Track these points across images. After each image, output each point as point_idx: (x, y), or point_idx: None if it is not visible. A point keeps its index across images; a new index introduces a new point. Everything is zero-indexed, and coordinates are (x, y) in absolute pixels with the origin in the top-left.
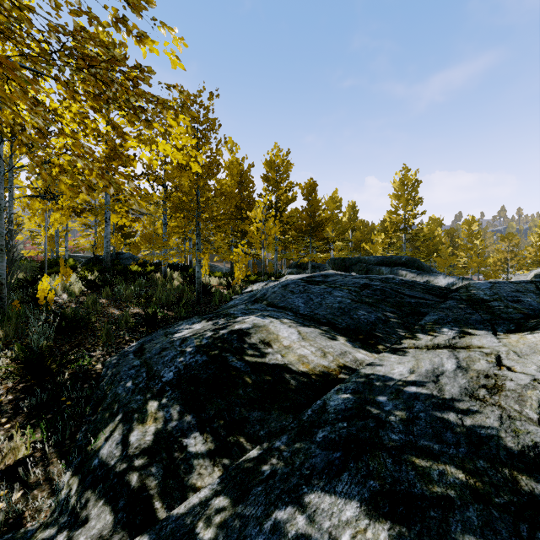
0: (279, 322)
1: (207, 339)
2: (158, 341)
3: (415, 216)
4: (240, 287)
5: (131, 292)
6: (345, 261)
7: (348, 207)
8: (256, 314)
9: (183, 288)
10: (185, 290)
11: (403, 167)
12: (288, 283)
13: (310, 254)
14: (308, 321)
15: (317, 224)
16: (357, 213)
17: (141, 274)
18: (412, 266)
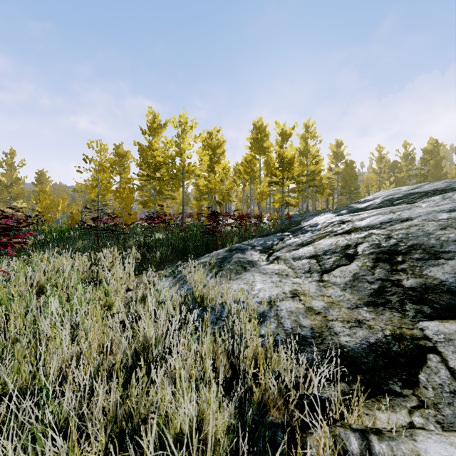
0: None
1: None
2: None
3: None
4: None
5: None
6: None
7: None
8: None
9: None
10: None
11: None
12: None
13: None
14: None
15: None
16: None
17: None
18: None
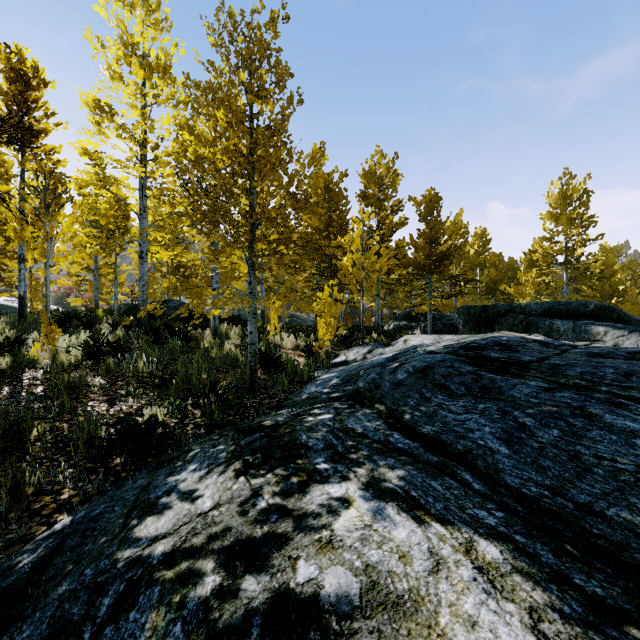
0: (470, 569)
1: (184, 632)
2: (93, 542)
3: (585, 243)
4: (326, 353)
5: (143, 366)
6: (487, 311)
7: (475, 235)
8: (366, 469)
9: (235, 356)
10: (238, 360)
11: (564, 173)
12: (428, 364)
13: (431, 300)
14: (579, 560)
15: (442, 256)
16: (488, 244)
17: (181, 332)
18: (607, 318)
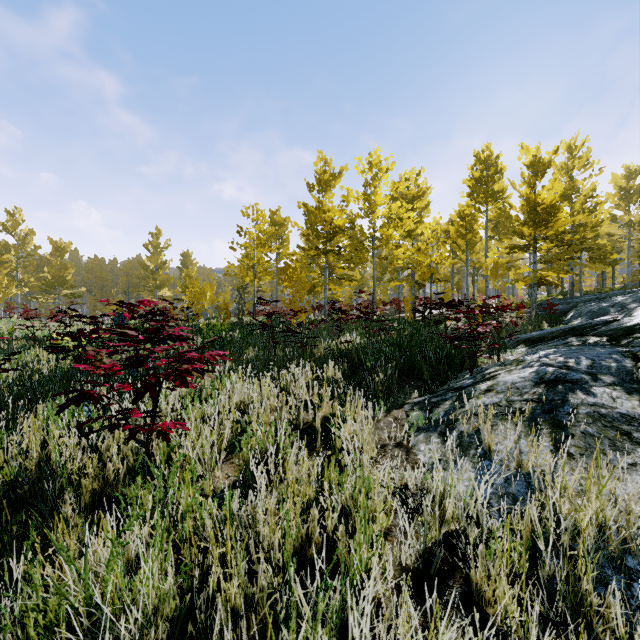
0: None
1: None
2: None
3: None
4: None
5: None
6: None
7: None
8: None
9: None
10: None
11: None
12: None
13: None
14: None
15: None
16: None
17: None
18: None
